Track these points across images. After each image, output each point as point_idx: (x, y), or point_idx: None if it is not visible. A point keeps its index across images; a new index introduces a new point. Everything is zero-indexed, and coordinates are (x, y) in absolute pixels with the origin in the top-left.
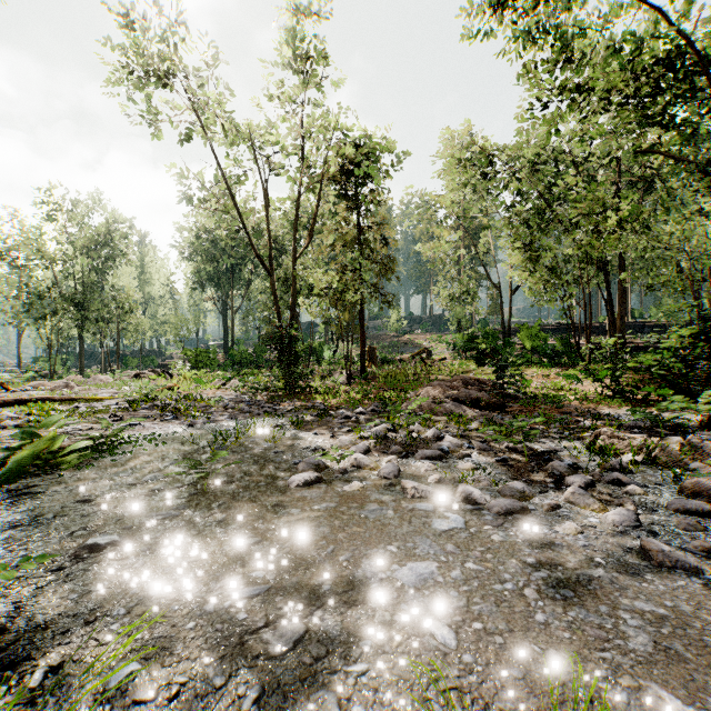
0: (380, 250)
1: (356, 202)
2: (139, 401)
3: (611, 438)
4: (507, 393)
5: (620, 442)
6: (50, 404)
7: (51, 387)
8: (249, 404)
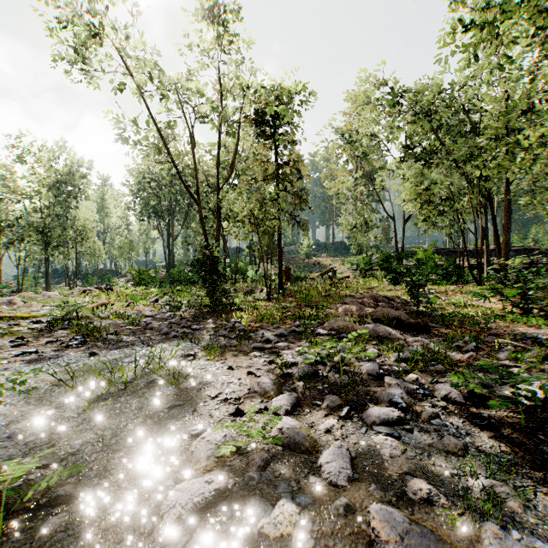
0: (295, 184)
1: (274, 141)
2: (60, 320)
3: None
4: (418, 311)
5: None
6: None
7: None
8: (171, 323)
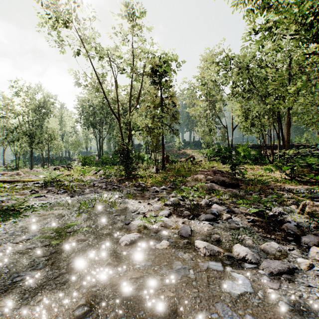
0: (171, 109)
1: (160, 85)
2: (49, 182)
3: (312, 206)
4: (236, 178)
5: (318, 209)
6: (2, 184)
7: (10, 174)
8: (106, 184)
